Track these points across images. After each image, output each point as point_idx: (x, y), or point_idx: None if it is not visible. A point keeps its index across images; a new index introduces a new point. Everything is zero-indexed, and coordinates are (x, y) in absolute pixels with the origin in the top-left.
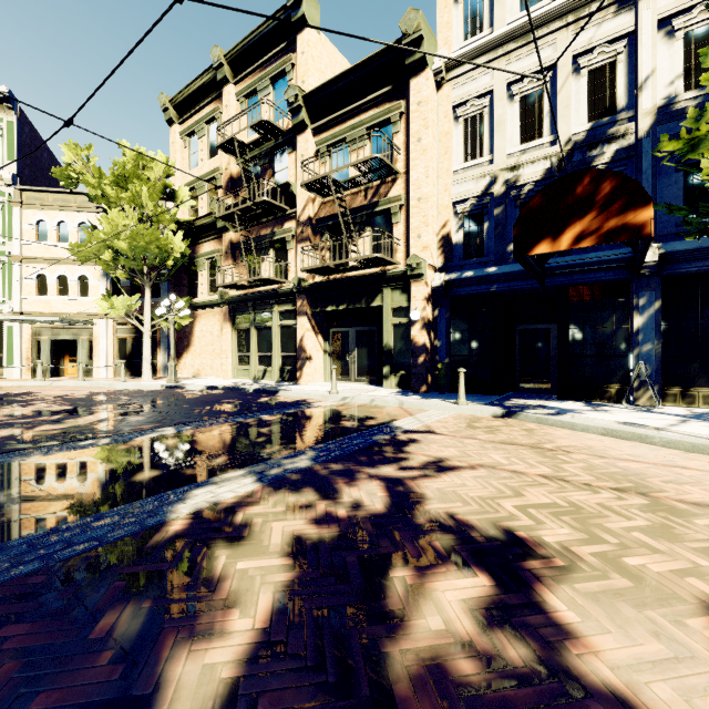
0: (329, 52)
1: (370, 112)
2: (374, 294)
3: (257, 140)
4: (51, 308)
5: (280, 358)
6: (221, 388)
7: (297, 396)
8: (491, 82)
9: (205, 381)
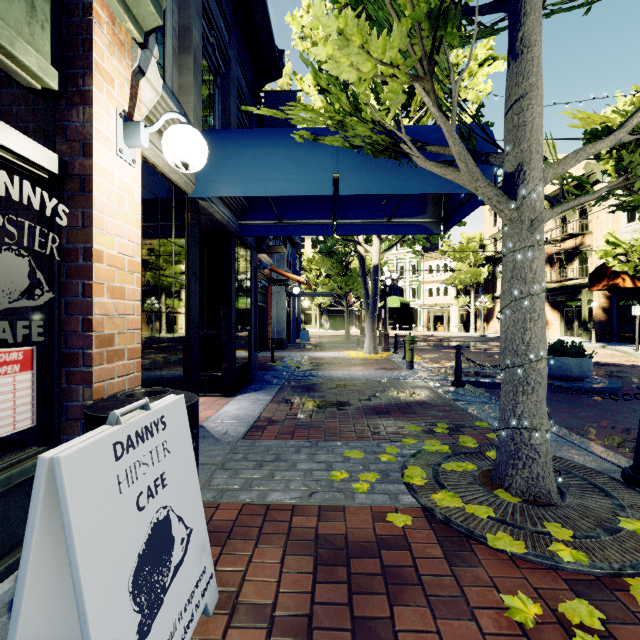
0: None
1: None
2: (578, 292)
3: None
4: (433, 302)
5: None
6: None
7: None
8: None
9: (498, 334)
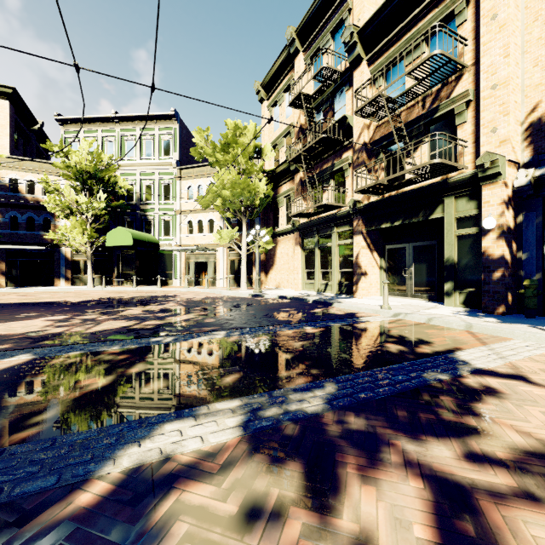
0: None
1: (428, 16)
2: (434, 205)
3: (319, 89)
4: (194, 242)
5: (339, 273)
6: (288, 298)
7: (349, 308)
8: None
9: (280, 292)
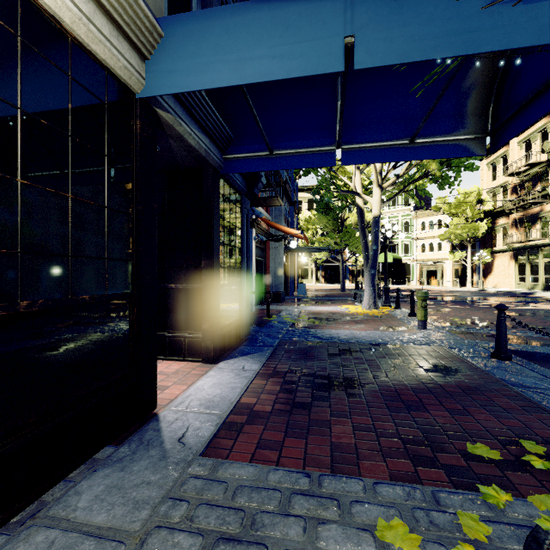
0: None
1: None
2: None
3: (528, 168)
4: (426, 257)
5: (543, 278)
6: (504, 291)
7: (541, 295)
8: None
9: (498, 289)
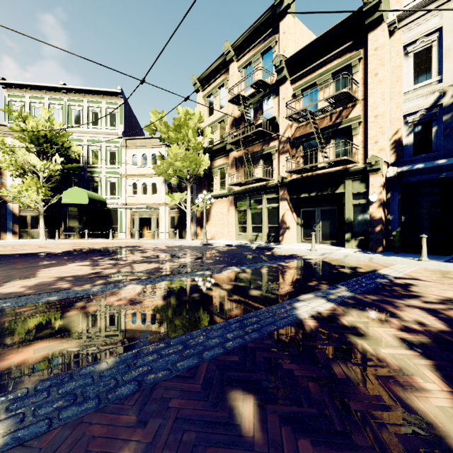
0: (299, 28)
1: (334, 62)
2: (338, 184)
3: (253, 93)
4: (139, 201)
5: (267, 228)
6: (234, 245)
7: (287, 251)
8: (440, 21)
9: (221, 241)
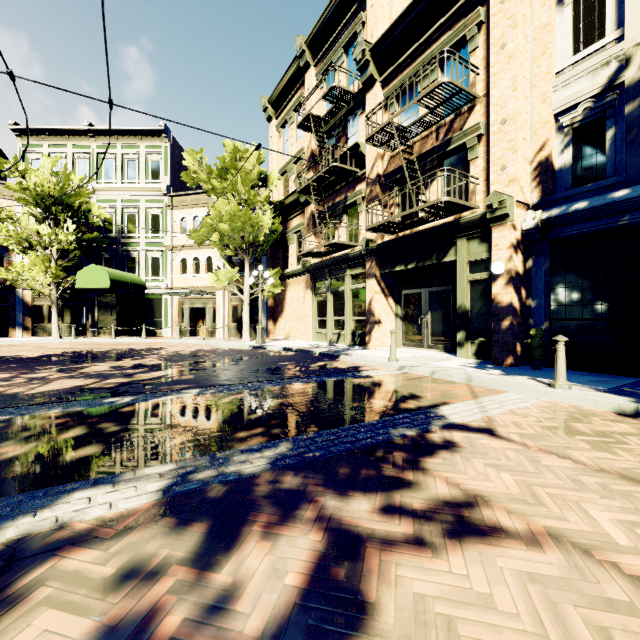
0: None
1: (442, 38)
2: (447, 247)
3: (331, 110)
4: (189, 283)
5: (352, 322)
6: (294, 350)
7: (355, 361)
8: None
9: (288, 343)
